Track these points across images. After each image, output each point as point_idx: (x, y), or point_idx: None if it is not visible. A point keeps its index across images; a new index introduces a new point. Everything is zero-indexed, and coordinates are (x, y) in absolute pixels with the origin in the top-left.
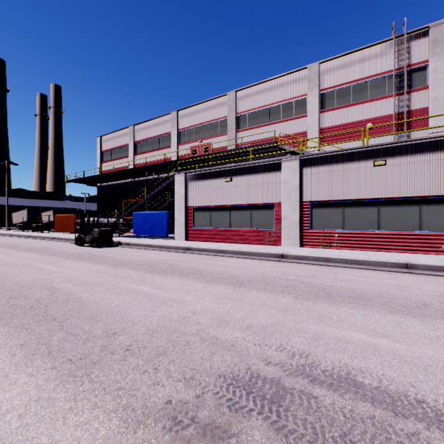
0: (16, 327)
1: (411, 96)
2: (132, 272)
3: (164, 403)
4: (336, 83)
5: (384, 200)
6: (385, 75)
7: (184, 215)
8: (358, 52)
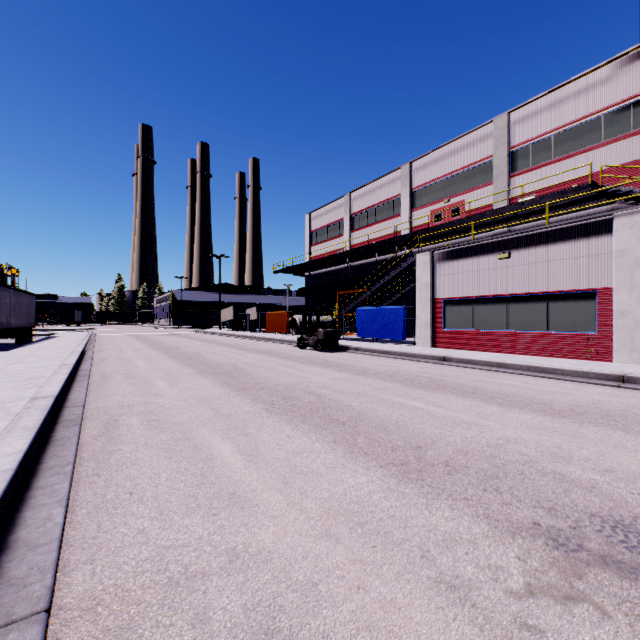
0: (314, 425)
1: None
2: (387, 383)
3: (531, 523)
4: None
5: None
6: None
7: (429, 311)
8: None
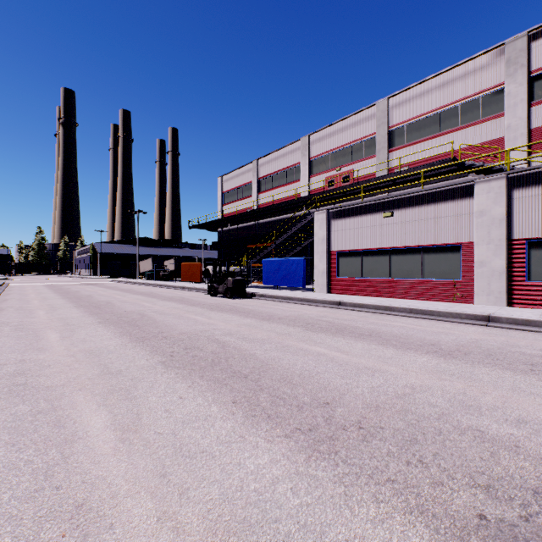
0: (213, 381)
1: None
2: (290, 328)
3: (476, 517)
4: None
5: None
6: None
7: (325, 262)
8: None
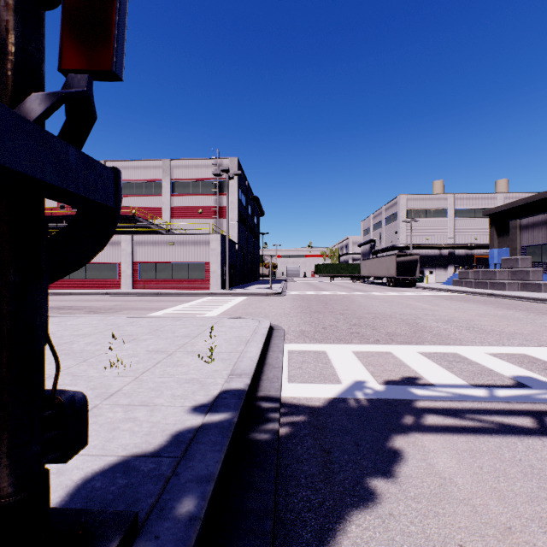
0: None
1: (222, 198)
2: None
3: None
4: (181, 177)
5: (175, 263)
6: (209, 180)
7: None
8: (195, 160)
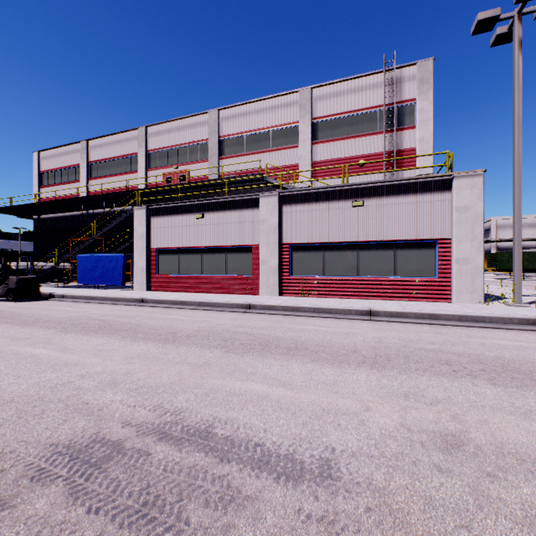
0: None
1: (401, 135)
2: (41, 332)
3: None
4: (329, 112)
5: (363, 244)
6: (377, 109)
7: (145, 259)
8: (351, 81)
